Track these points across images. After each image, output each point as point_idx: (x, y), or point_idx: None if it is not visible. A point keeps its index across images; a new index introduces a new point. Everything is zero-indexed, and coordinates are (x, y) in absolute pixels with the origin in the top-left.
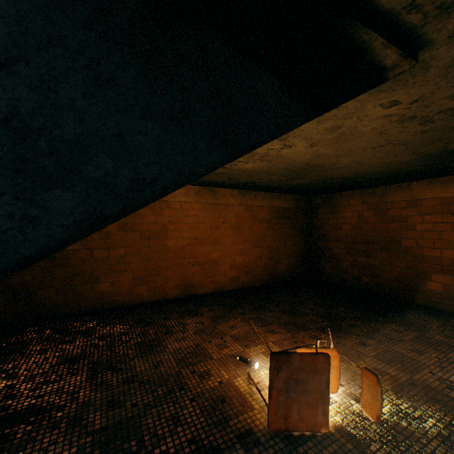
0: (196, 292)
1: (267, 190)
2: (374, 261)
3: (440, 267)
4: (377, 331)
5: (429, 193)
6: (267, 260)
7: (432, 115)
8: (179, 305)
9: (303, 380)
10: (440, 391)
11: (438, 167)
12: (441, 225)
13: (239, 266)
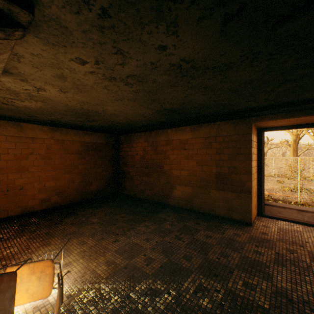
0: None
1: (77, 128)
2: (151, 179)
3: (180, 181)
4: (133, 229)
5: (175, 136)
6: (79, 183)
7: (126, 79)
8: None
9: None
10: (140, 269)
11: (174, 120)
12: (180, 156)
13: (50, 189)
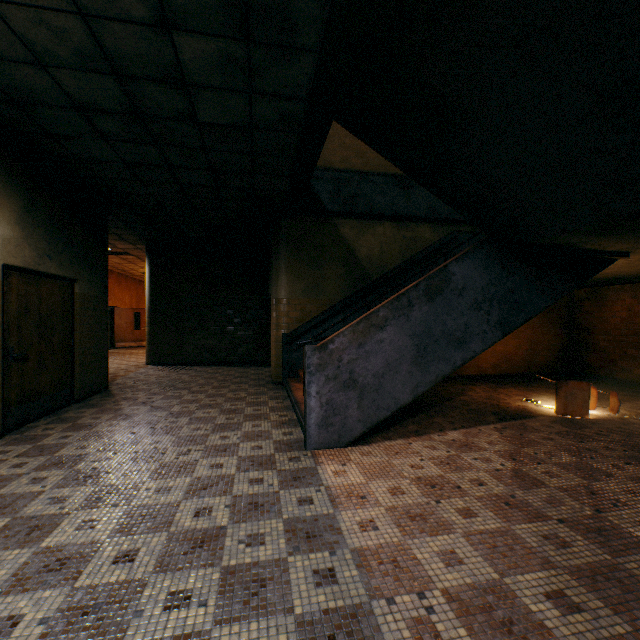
0: (463, 373)
1: None
2: None
3: None
4: (635, 400)
5: None
6: (525, 351)
7: None
8: (454, 380)
9: (574, 393)
10: None
11: None
12: None
13: (499, 354)
